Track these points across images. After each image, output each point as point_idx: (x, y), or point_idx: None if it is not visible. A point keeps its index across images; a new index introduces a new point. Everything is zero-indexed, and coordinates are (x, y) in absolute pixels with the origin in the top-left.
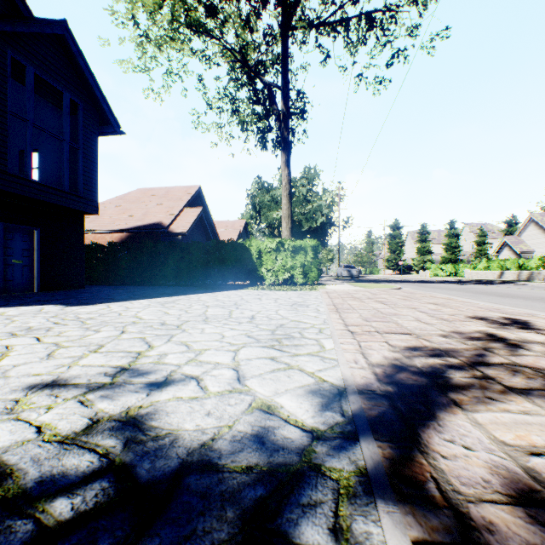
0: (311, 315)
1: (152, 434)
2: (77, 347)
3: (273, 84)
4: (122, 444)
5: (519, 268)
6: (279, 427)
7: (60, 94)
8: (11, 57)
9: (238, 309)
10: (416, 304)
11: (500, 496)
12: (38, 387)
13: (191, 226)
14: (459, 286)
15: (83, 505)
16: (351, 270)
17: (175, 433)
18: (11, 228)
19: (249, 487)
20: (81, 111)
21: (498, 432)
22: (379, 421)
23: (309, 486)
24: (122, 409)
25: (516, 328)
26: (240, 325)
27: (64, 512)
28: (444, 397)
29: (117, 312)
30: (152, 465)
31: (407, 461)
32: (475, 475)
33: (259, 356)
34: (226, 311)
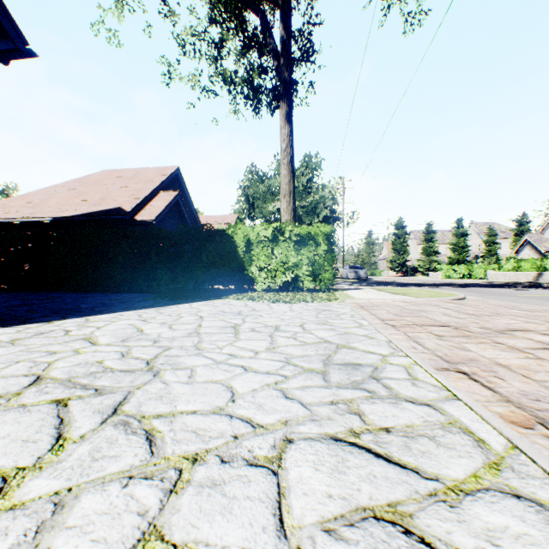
0: None
1: None
2: None
3: None
4: None
5: None
6: None
7: None
8: None
9: (103, 428)
10: None
11: None
12: None
13: (161, 212)
14: (530, 292)
15: None
16: (358, 271)
17: None
18: None
19: None
20: None
21: None
22: None
23: None
24: None
25: None
26: None
27: None
28: None
29: None
30: None
31: None
32: None
33: None
34: (4, 467)
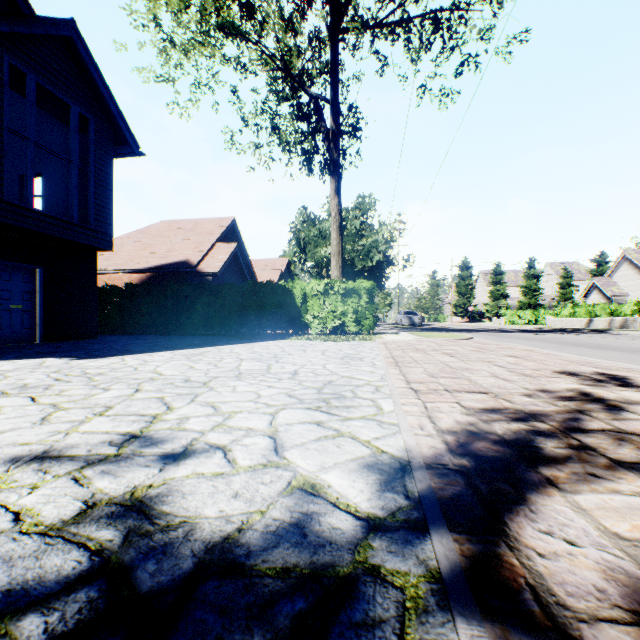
0: (365, 370)
1: (162, 523)
2: (79, 408)
3: (321, 97)
4: (121, 537)
5: (611, 315)
6: (326, 514)
7: (67, 108)
8: (9, 63)
9: (278, 363)
10: (492, 357)
11: (621, 612)
12: (24, 460)
13: (223, 264)
14: (540, 336)
15: (61, 625)
16: (412, 317)
17: (192, 522)
18: (9, 267)
19: (285, 598)
20: (92, 128)
21: (609, 520)
22: (454, 506)
23: (365, 597)
24: (126, 489)
25: (615, 385)
26: (280, 382)
27: (33, 635)
28: (534, 473)
29: (132, 367)
30: (159, 566)
31: (493, 560)
32: (585, 582)
33: (302, 420)
34: (264, 365)
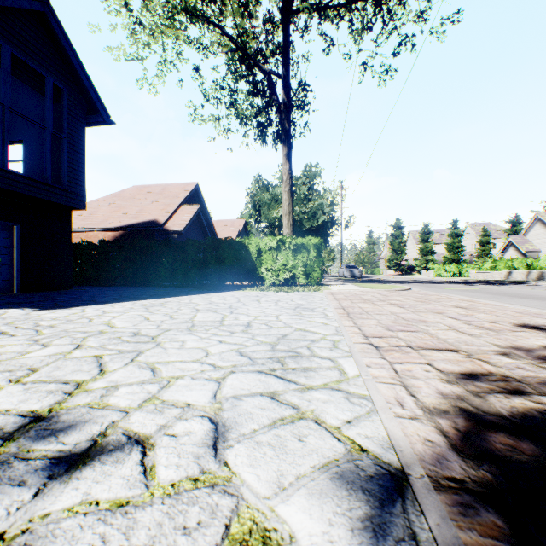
0: (319, 322)
1: None
2: None
3: (273, 72)
4: None
5: (528, 268)
6: None
7: (43, 80)
8: None
9: (233, 314)
10: (440, 307)
11: None
12: None
13: (187, 223)
14: (470, 287)
15: None
16: (353, 270)
17: None
18: None
19: None
20: (66, 98)
21: None
22: None
23: None
24: None
25: None
26: (232, 336)
27: None
28: None
29: (88, 318)
30: None
31: None
32: None
33: (252, 390)
34: (218, 316)
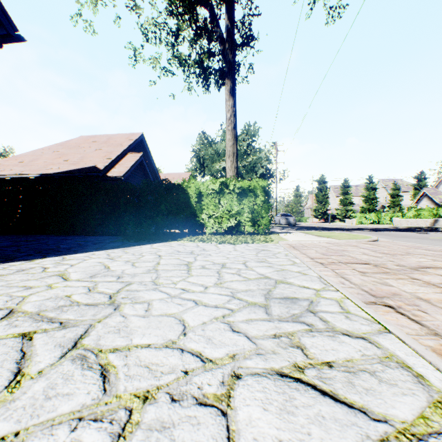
0: None
1: None
2: None
3: None
4: None
5: None
6: None
7: None
8: None
9: (61, 363)
10: None
11: None
12: None
13: (128, 170)
14: (430, 235)
15: None
16: (288, 218)
17: None
18: None
19: None
20: None
21: None
22: None
23: None
24: None
25: None
26: None
27: None
28: None
29: None
30: None
31: None
32: None
33: None
34: None
